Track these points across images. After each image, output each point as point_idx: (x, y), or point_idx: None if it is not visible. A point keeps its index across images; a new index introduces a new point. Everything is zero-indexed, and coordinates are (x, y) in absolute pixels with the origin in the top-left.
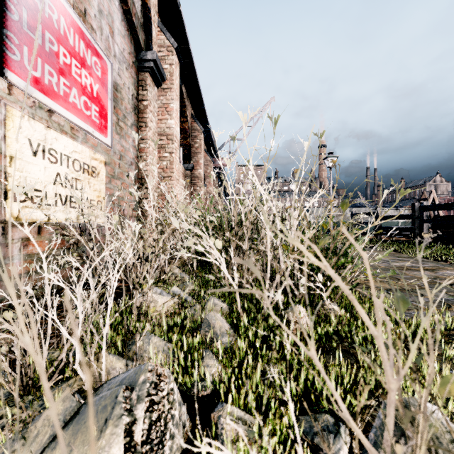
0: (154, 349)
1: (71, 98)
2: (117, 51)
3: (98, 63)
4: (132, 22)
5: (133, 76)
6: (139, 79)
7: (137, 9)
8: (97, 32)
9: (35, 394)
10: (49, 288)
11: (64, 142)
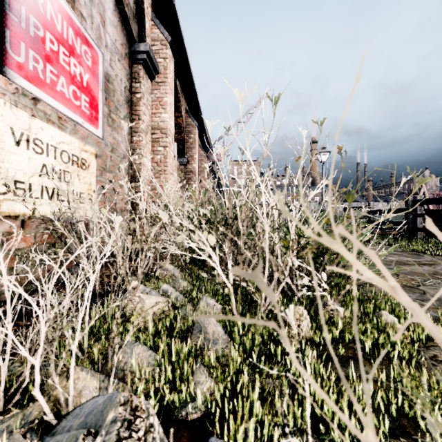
0: (137, 361)
1: (58, 86)
2: (109, 41)
3: (88, 52)
4: (124, 12)
5: (126, 68)
6: (132, 72)
7: None
8: (87, 21)
9: None
10: (8, 293)
11: (50, 132)
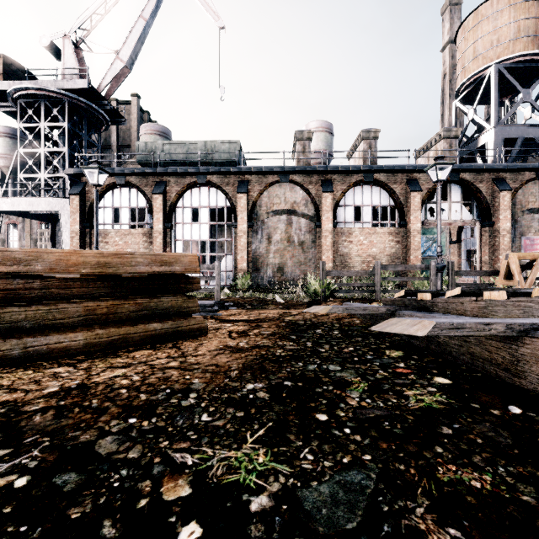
0: None
1: None
2: None
3: None
4: None
5: None
6: None
7: None
8: None
9: None
10: None
11: None
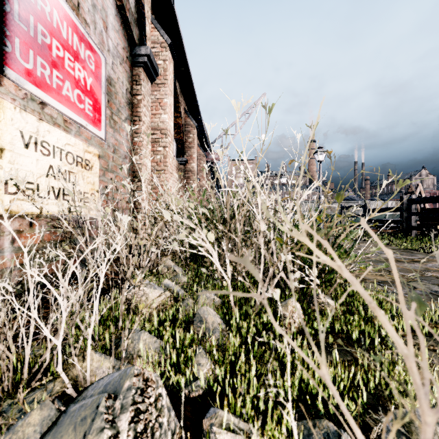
0: (143, 346)
1: (64, 91)
2: (111, 46)
3: (91, 57)
4: (126, 17)
5: (127, 71)
6: (133, 74)
7: (131, 5)
8: (91, 27)
9: (16, 396)
10: (31, 284)
11: (57, 134)
